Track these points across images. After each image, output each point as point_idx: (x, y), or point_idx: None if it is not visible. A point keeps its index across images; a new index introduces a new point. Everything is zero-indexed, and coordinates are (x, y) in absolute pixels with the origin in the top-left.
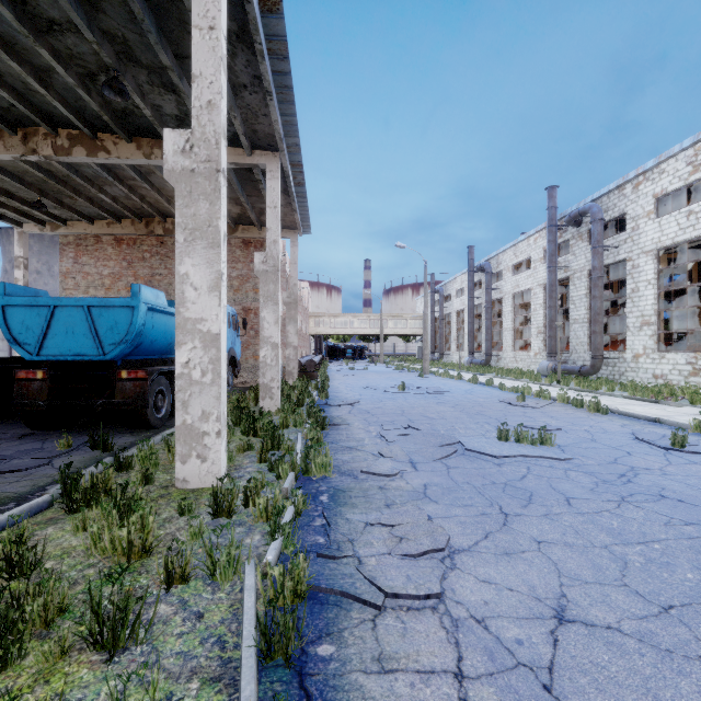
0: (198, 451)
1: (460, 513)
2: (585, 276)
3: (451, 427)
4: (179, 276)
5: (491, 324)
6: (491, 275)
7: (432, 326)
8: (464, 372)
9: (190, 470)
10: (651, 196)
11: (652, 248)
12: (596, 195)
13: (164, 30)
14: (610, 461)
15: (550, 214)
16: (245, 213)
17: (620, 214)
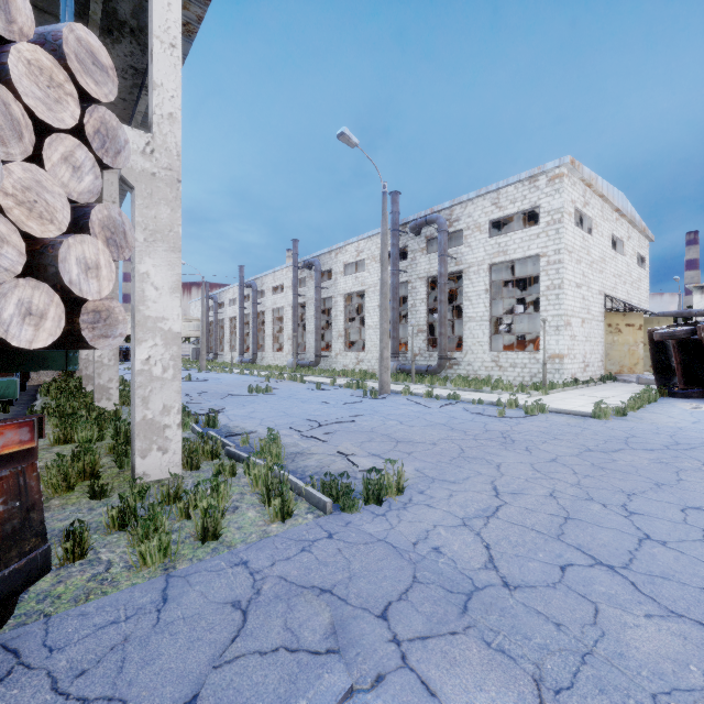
0: (107, 397)
1: (229, 406)
2: (314, 303)
3: (226, 391)
4: None
5: (257, 331)
6: (257, 292)
7: (207, 330)
8: (236, 369)
9: (102, 405)
10: (342, 263)
11: (343, 292)
12: (319, 253)
13: None
14: (290, 394)
15: (294, 258)
16: None
17: (330, 268)
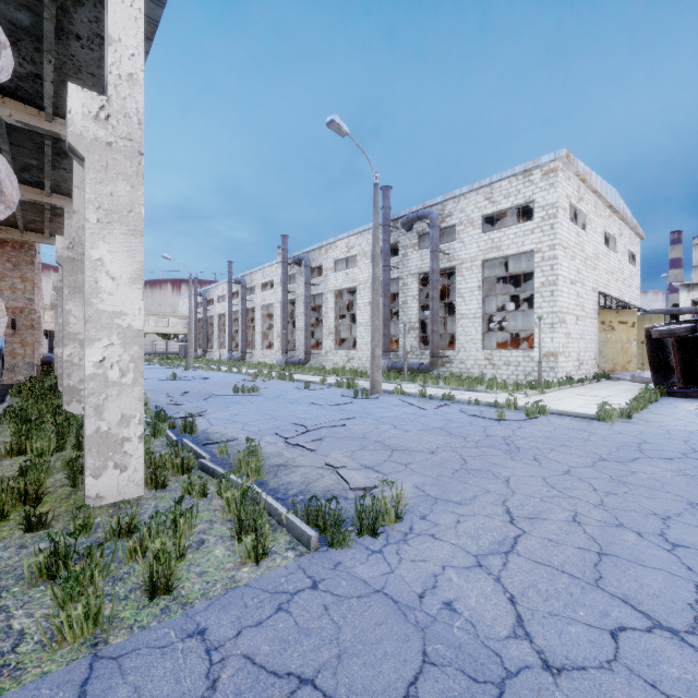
0: (78, 399)
1: (212, 408)
2: (304, 300)
3: (210, 391)
4: (65, 311)
5: (246, 328)
6: (246, 289)
7: (195, 327)
8: (224, 367)
9: (72, 408)
10: (333, 259)
11: (333, 289)
12: (308, 249)
13: (11, 134)
14: (277, 394)
15: (284, 254)
16: (10, 218)
17: (320, 265)
